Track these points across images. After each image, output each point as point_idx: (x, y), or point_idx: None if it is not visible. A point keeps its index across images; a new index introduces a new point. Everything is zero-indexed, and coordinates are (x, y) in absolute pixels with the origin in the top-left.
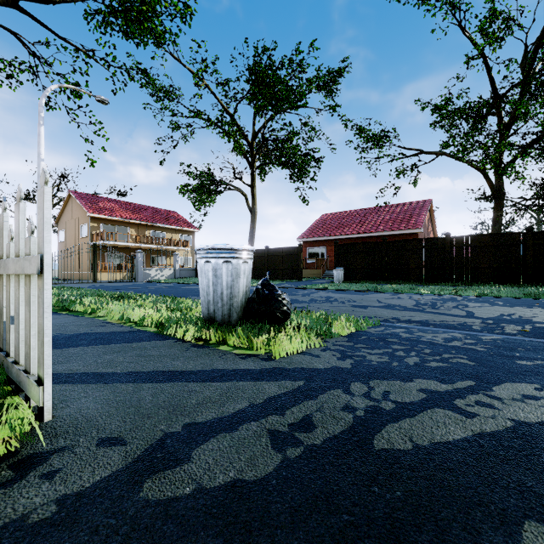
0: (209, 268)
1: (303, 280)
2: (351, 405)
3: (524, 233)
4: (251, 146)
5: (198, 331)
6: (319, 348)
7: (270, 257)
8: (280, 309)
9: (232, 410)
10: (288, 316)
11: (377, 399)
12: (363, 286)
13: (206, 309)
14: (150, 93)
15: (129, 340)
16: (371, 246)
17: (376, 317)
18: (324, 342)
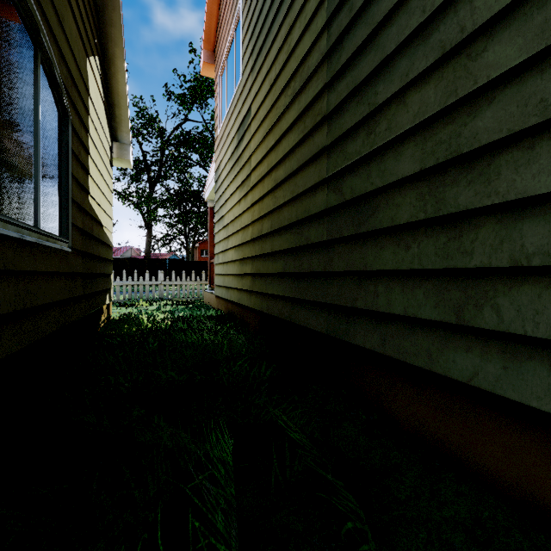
0: None
1: None
2: None
3: (144, 259)
4: None
5: None
6: None
7: None
8: None
9: None
10: None
11: None
12: None
13: None
14: None
15: None
16: None
17: None
18: None
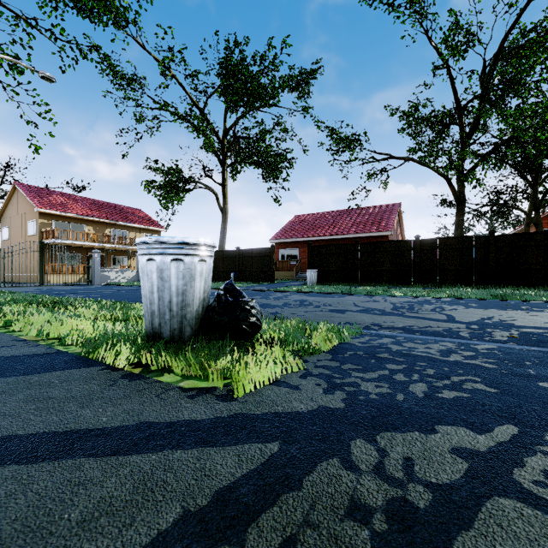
0: (153, 268)
1: (276, 282)
2: (360, 499)
3: (488, 236)
4: (222, 143)
5: (135, 353)
6: (297, 374)
7: (242, 258)
8: (248, 321)
9: (143, 539)
10: (258, 329)
11: (399, 478)
12: (337, 289)
13: (150, 323)
14: (112, 81)
15: (33, 369)
16: (344, 247)
17: (356, 323)
18: (303, 362)
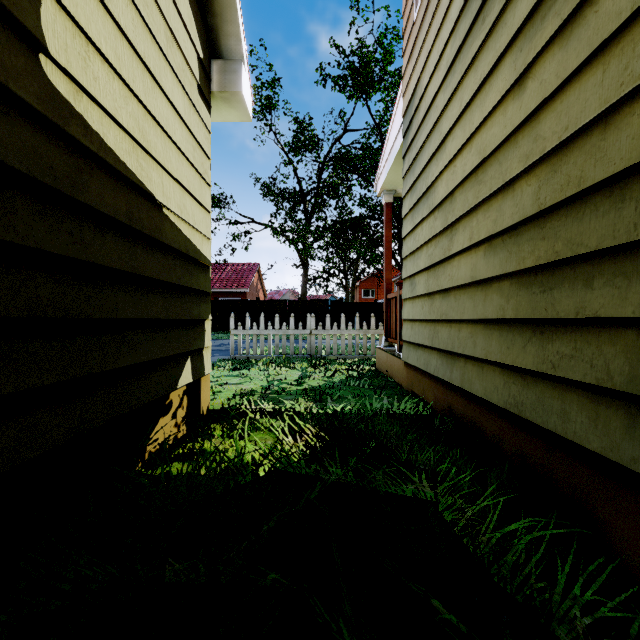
0: None
1: None
2: None
3: (298, 300)
4: None
5: None
6: None
7: None
8: None
9: None
10: None
11: None
12: None
13: None
14: None
15: None
16: None
17: None
18: None
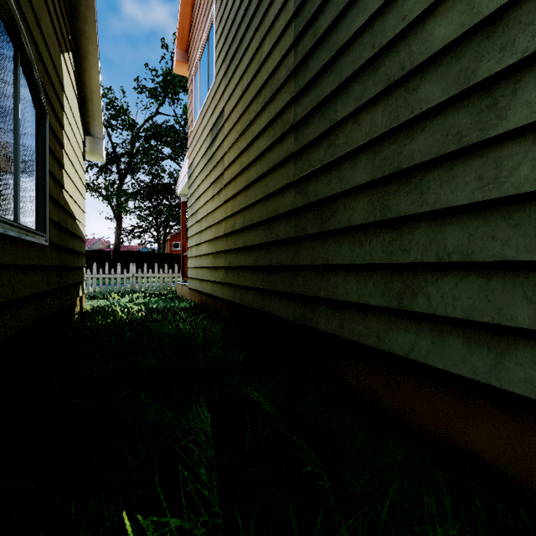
0: None
1: None
2: None
3: (113, 251)
4: None
5: None
6: None
7: None
8: None
9: None
10: None
11: None
12: None
13: None
14: None
15: None
16: None
17: None
18: None
